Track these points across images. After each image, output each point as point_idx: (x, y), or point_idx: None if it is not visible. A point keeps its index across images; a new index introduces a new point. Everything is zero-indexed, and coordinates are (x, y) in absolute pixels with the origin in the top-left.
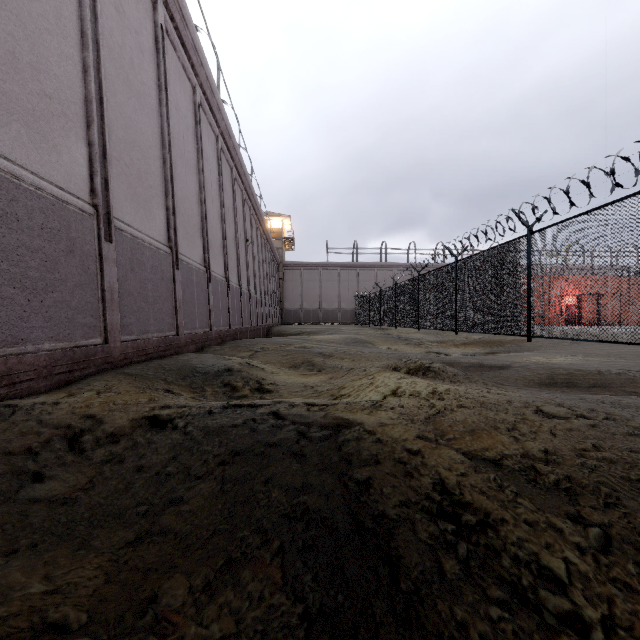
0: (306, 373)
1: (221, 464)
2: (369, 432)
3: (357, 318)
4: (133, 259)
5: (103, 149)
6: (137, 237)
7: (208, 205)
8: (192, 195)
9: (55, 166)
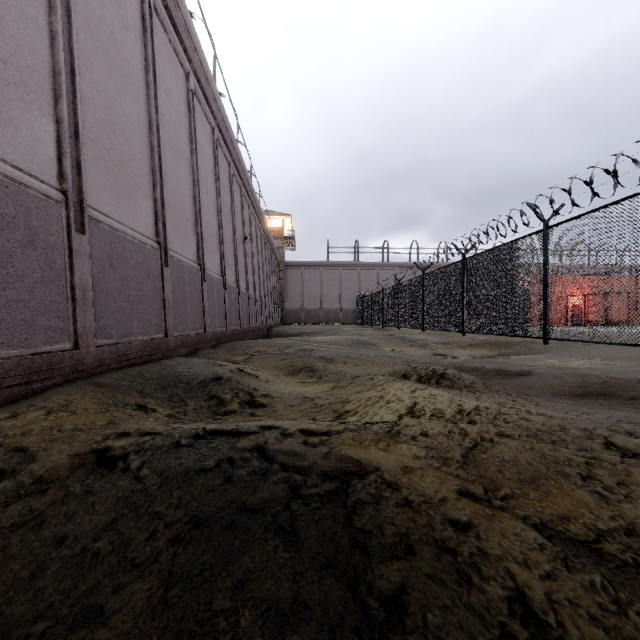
0: (305, 381)
1: (173, 542)
2: (390, 486)
3: (359, 318)
4: (112, 254)
5: (75, 128)
6: (118, 229)
7: (203, 199)
8: (184, 188)
9: (11, 142)
